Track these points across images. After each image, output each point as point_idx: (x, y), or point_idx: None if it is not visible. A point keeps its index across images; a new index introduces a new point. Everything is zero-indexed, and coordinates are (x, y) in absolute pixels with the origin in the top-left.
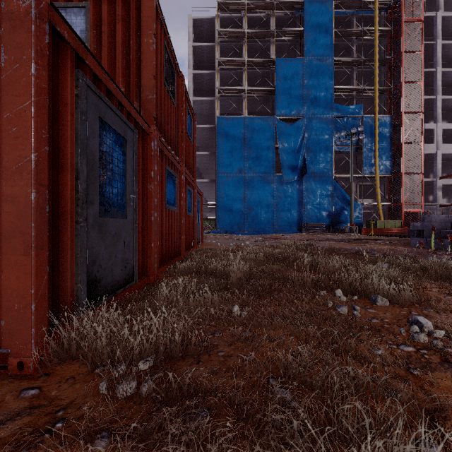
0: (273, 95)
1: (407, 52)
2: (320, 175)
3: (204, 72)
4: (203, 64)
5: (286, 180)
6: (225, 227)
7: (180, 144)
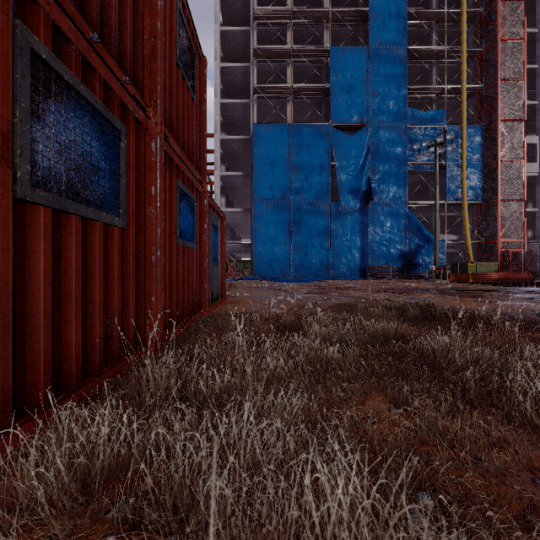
0: (327, 97)
1: (504, 40)
2: (390, 202)
3: (236, 65)
4: (234, 57)
5: (345, 209)
6: (264, 272)
7: (147, 63)
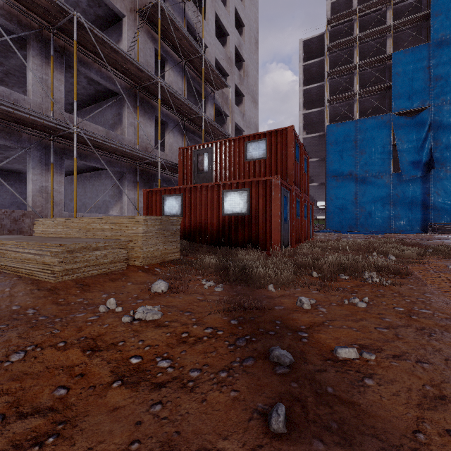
0: (390, 90)
1: None
2: None
3: (313, 86)
4: (312, 77)
5: (406, 177)
6: (335, 227)
7: (301, 182)
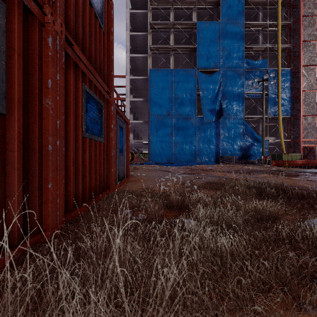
0: (195, 53)
1: (304, 16)
2: (234, 117)
3: (139, 34)
4: (138, 29)
5: (206, 121)
6: (156, 159)
7: None
